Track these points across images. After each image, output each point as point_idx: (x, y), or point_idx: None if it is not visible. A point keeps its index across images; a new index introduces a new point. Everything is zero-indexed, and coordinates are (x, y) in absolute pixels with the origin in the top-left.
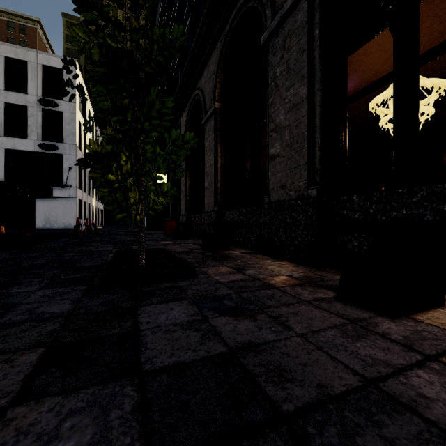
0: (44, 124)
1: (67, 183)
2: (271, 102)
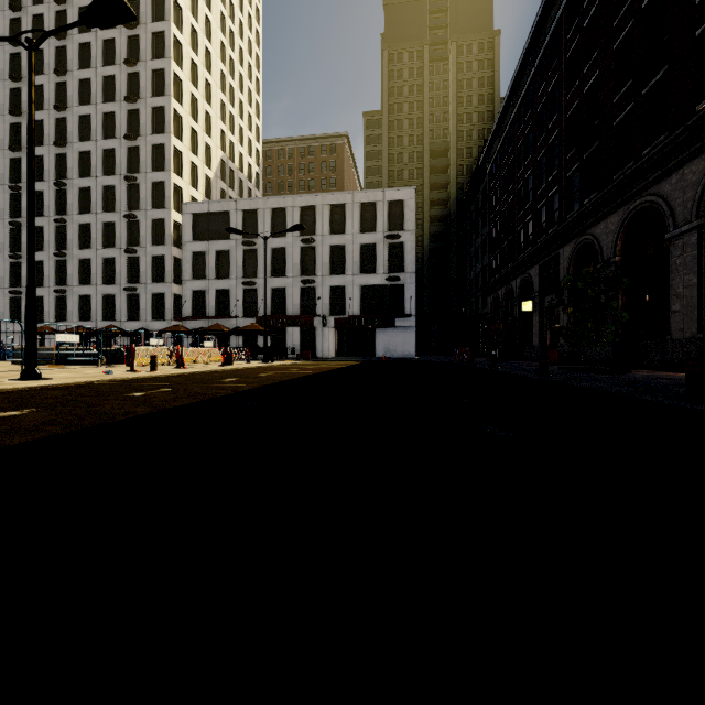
0: (388, 257)
1: (408, 313)
2: (672, 278)
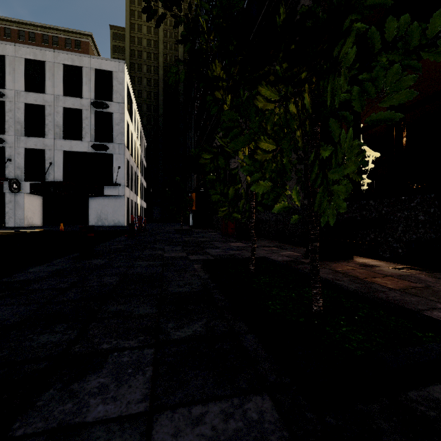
0: (96, 126)
1: (117, 182)
2: None
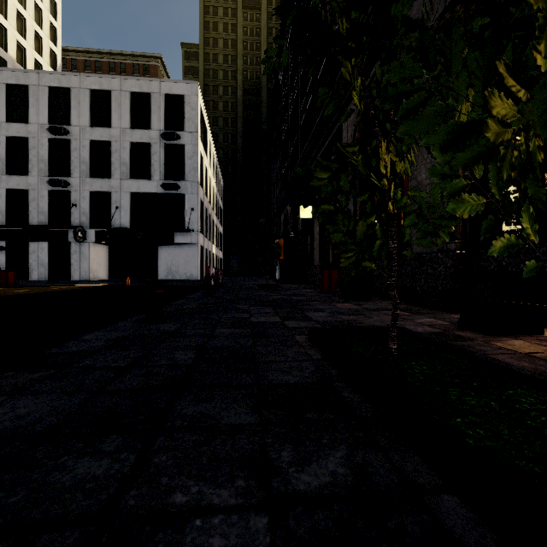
0: (166, 161)
1: (189, 227)
2: None
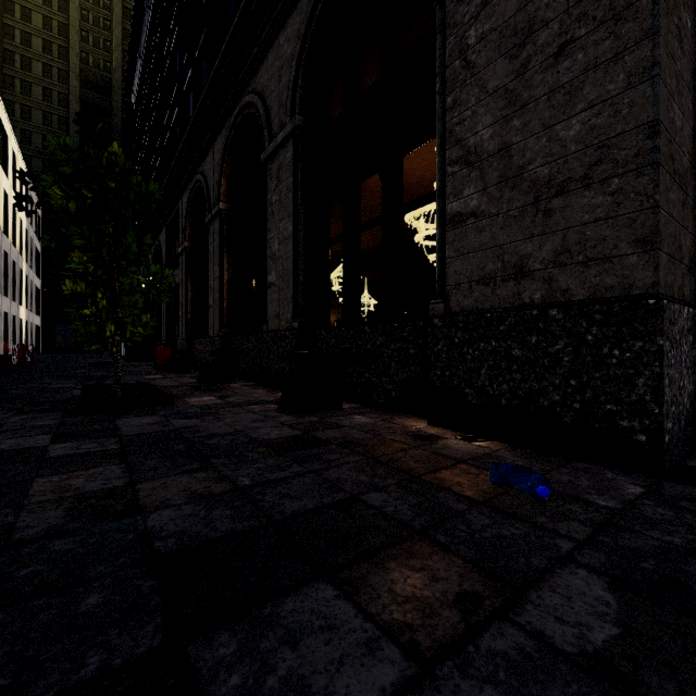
0: None
1: None
2: (269, 228)
